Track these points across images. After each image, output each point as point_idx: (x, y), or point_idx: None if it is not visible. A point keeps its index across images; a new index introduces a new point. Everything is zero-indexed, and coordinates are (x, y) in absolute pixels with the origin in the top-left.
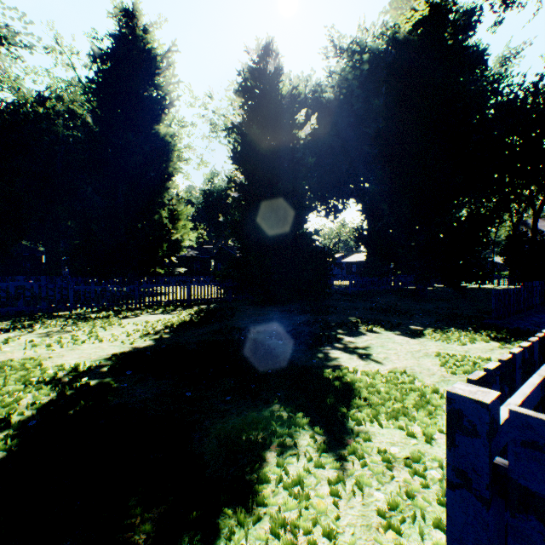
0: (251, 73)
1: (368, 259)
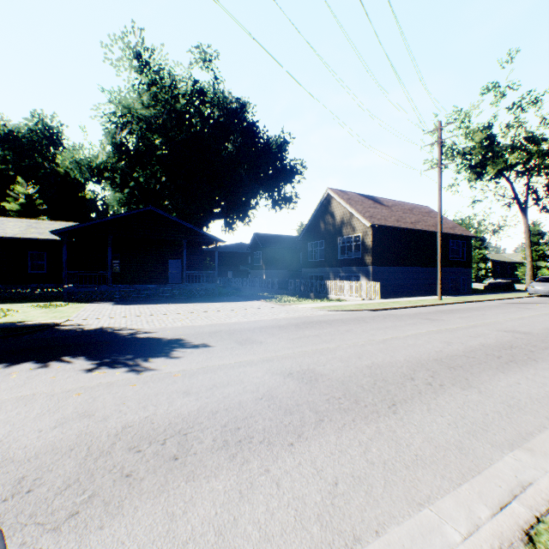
0: (26, 194)
1: None
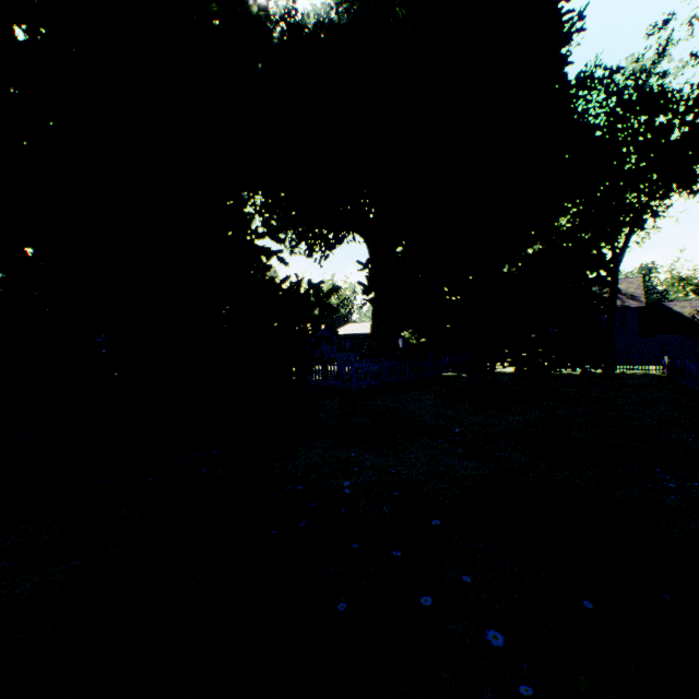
0: None
1: (375, 328)
